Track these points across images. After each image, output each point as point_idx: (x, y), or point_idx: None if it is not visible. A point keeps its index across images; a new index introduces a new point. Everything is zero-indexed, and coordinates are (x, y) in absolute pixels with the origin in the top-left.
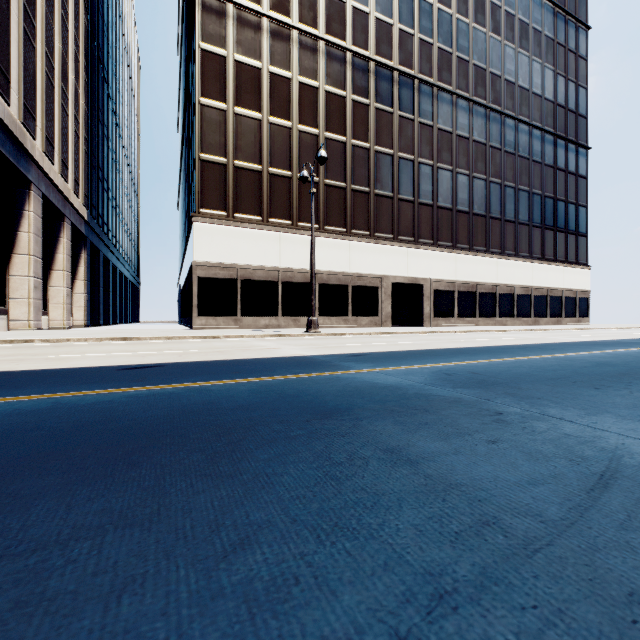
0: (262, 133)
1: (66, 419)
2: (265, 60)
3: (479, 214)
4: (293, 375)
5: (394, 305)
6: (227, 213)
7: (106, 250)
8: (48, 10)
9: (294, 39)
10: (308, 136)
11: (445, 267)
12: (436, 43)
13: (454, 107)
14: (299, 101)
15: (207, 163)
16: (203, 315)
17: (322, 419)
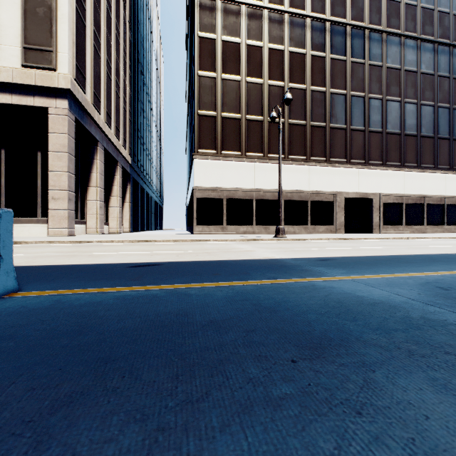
0: (241, 90)
1: (46, 325)
2: (243, 36)
3: (427, 136)
4: (268, 280)
5: (346, 216)
6: (216, 151)
7: (142, 183)
8: (108, 32)
9: (265, 16)
10: (276, 88)
11: (393, 183)
12: None
13: (402, 47)
14: (269, 62)
15: (203, 117)
16: (200, 224)
17: (313, 359)
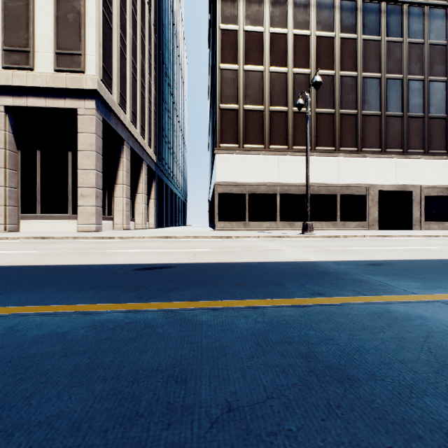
0: (264, 81)
1: None
2: (266, 24)
3: None
4: (312, 298)
5: (381, 210)
6: (238, 145)
7: (167, 180)
8: (133, 34)
9: (289, 1)
10: (301, 76)
11: (438, 173)
12: None
13: None
14: (294, 50)
15: (224, 110)
16: (222, 220)
17: None
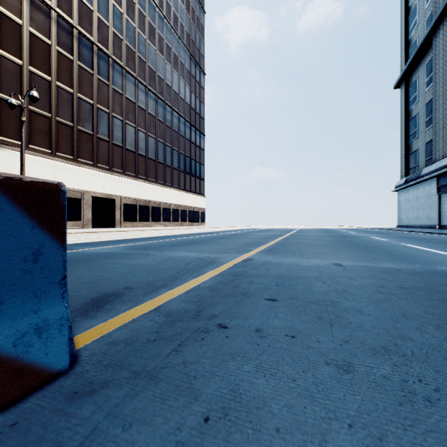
0: None
1: None
2: None
3: (152, 159)
4: None
5: (94, 212)
6: None
7: None
8: None
9: None
10: (10, 63)
11: (131, 189)
12: (125, 40)
13: (137, 87)
14: None
15: None
16: None
17: (82, 262)
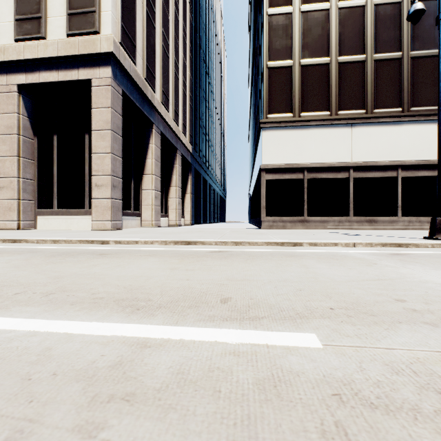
0: (330, 22)
1: None
2: None
3: None
4: None
5: None
6: (293, 114)
7: (204, 174)
8: (164, 3)
9: None
10: (387, 7)
11: None
12: None
13: None
14: None
15: (274, 69)
16: (270, 215)
17: None
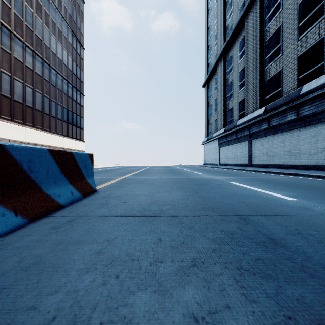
0: None
1: None
2: None
3: (39, 110)
4: None
5: None
6: None
7: None
8: None
9: None
10: None
11: (19, 134)
12: (13, 9)
13: (24, 50)
14: None
15: None
16: None
17: None
